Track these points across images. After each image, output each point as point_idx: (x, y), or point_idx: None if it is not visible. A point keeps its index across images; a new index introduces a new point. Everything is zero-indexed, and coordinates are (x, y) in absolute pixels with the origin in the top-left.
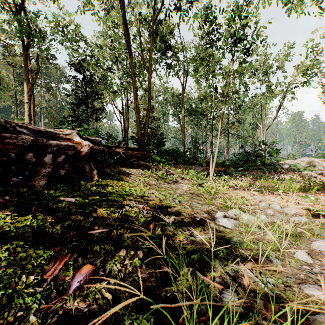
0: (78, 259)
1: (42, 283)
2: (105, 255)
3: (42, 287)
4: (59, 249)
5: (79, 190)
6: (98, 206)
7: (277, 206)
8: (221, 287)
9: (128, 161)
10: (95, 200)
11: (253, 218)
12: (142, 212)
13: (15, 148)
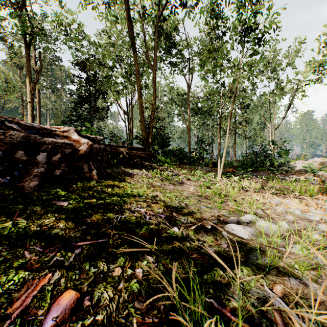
0: (60, 282)
1: (3, 321)
2: (95, 274)
3: None
4: (38, 267)
5: (75, 192)
6: (94, 210)
7: (296, 211)
8: (246, 326)
9: (132, 161)
10: (91, 204)
11: (272, 225)
12: (144, 217)
13: (3, 144)
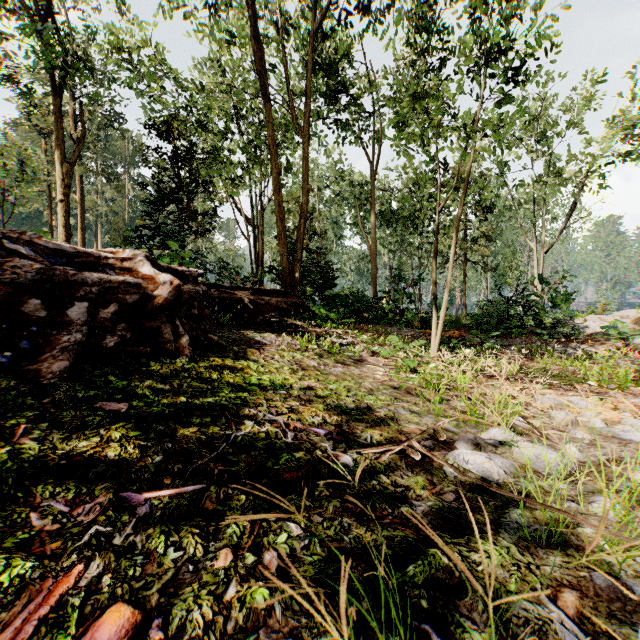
0: (101, 583)
1: None
2: (177, 565)
3: None
4: (56, 549)
5: (144, 383)
6: (181, 421)
7: (595, 421)
8: None
9: (261, 318)
10: (176, 407)
11: (548, 453)
12: (283, 435)
13: None
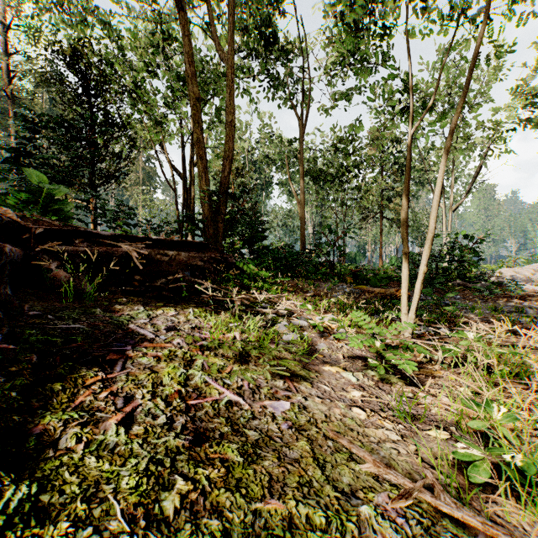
0: None
1: None
2: None
3: None
4: None
5: None
6: None
7: None
8: None
9: (163, 281)
10: None
11: None
12: None
13: None
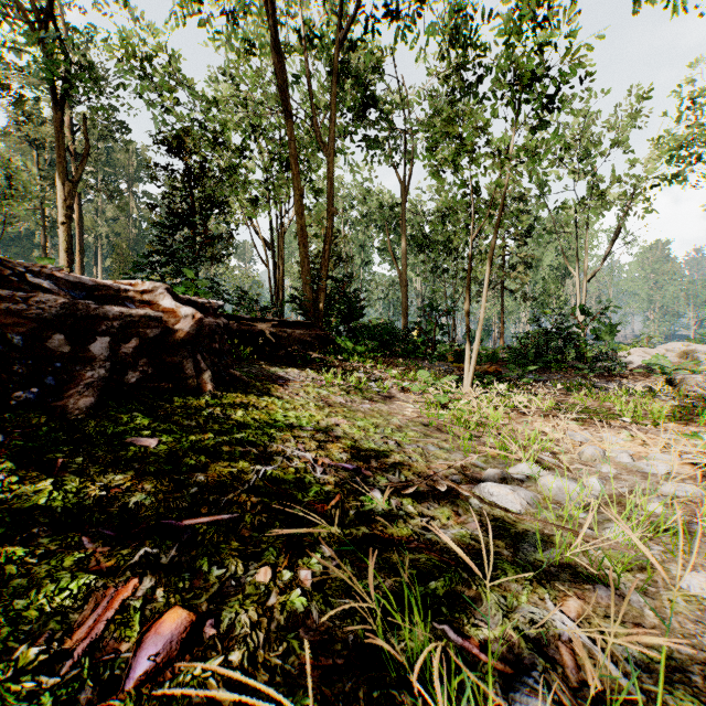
0: (155, 594)
1: (59, 662)
2: (221, 581)
3: (58, 672)
4: (110, 567)
5: (170, 419)
6: (210, 456)
7: (622, 456)
8: (507, 671)
9: (283, 352)
10: (204, 443)
11: (570, 485)
12: (312, 469)
13: (24, 322)
